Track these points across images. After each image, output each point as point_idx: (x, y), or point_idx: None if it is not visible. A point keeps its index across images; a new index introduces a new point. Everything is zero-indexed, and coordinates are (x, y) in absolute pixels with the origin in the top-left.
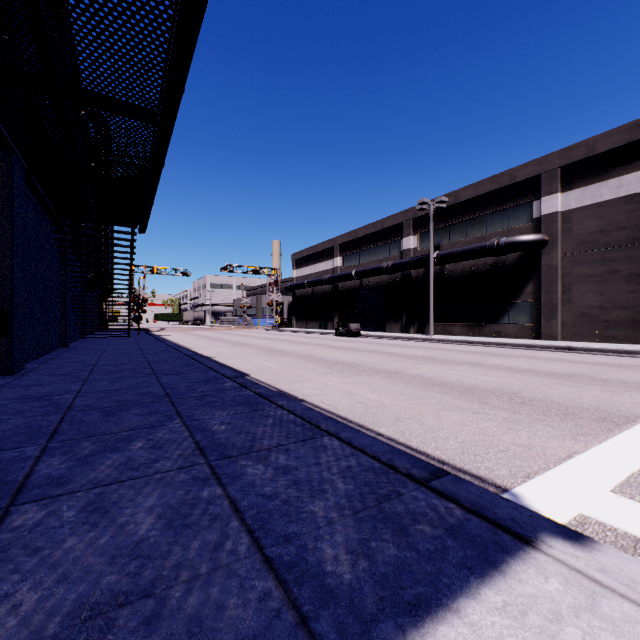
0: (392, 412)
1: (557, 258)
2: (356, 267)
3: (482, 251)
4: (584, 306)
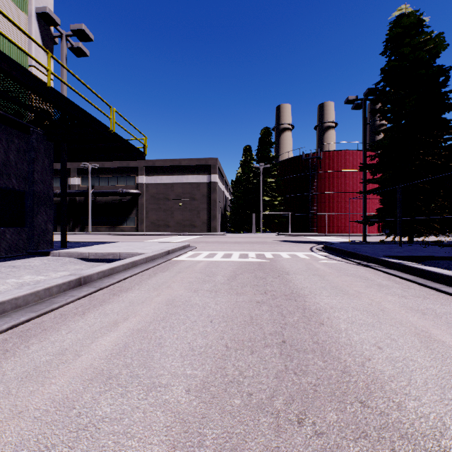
0: None
1: (144, 201)
2: None
3: (116, 194)
4: (152, 219)
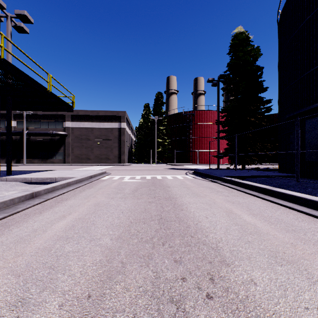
0: None
1: (70, 140)
2: None
3: (47, 134)
4: (77, 154)
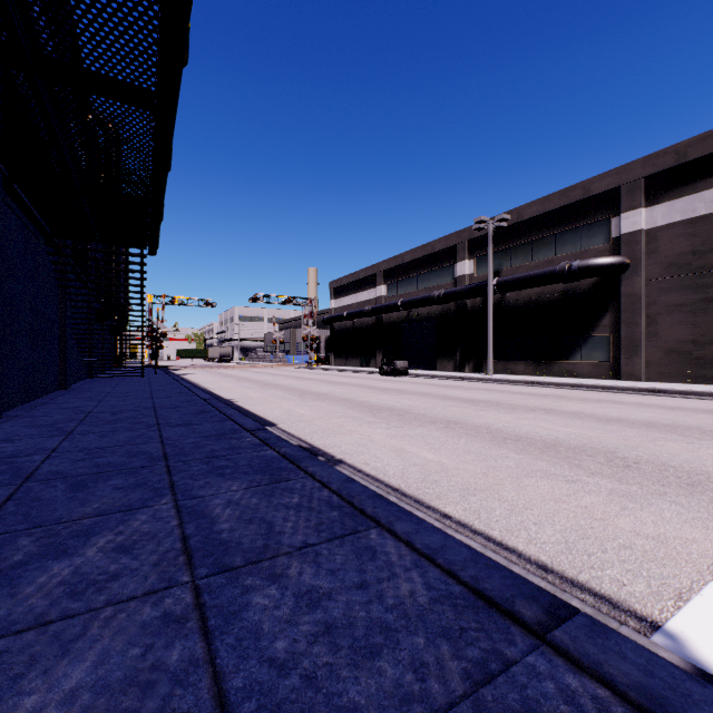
0: (458, 480)
1: (640, 284)
2: (403, 296)
3: (550, 277)
4: (673, 341)
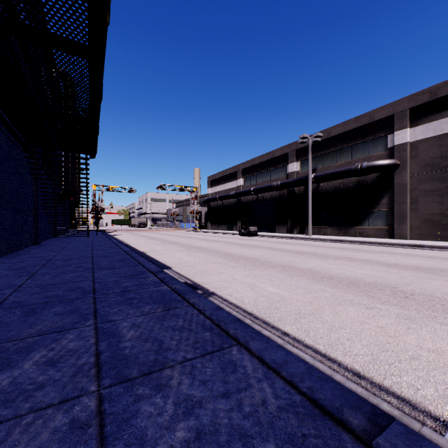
0: (293, 307)
1: (407, 177)
2: (254, 186)
3: (348, 173)
4: (428, 213)
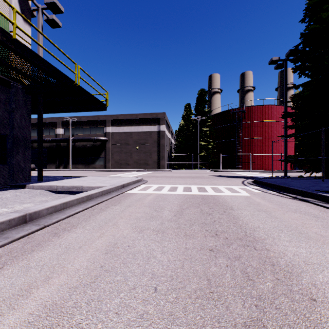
0: None
1: (110, 145)
2: None
3: (89, 140)
4: (116, 159)
